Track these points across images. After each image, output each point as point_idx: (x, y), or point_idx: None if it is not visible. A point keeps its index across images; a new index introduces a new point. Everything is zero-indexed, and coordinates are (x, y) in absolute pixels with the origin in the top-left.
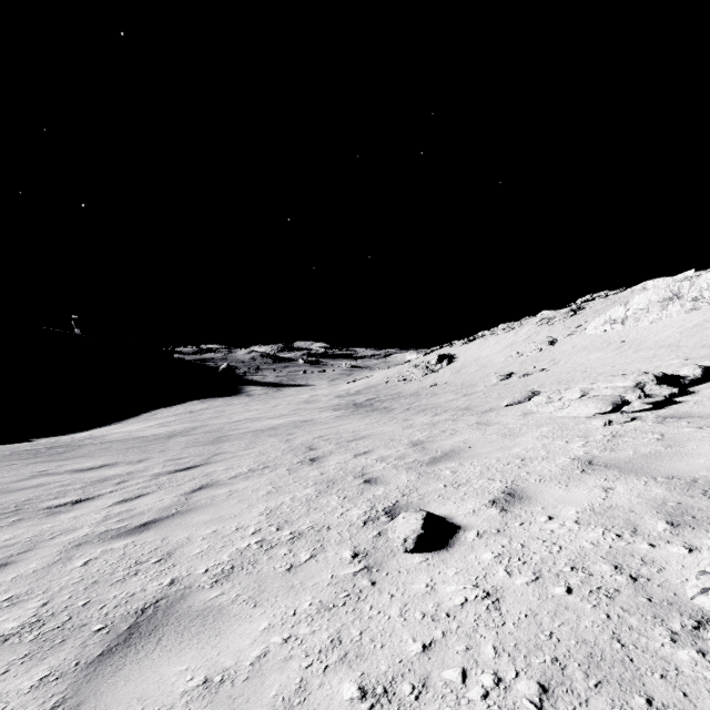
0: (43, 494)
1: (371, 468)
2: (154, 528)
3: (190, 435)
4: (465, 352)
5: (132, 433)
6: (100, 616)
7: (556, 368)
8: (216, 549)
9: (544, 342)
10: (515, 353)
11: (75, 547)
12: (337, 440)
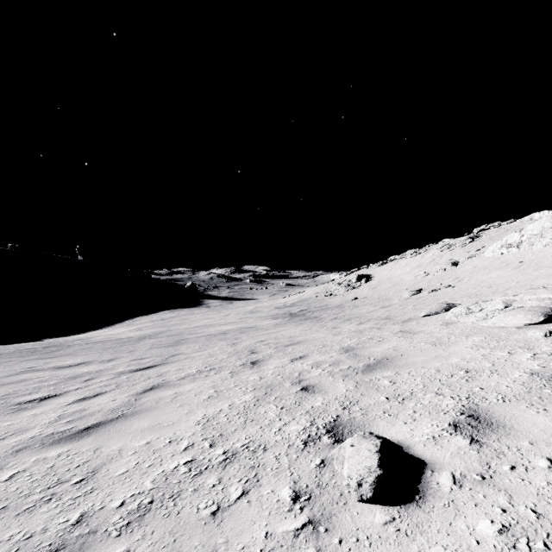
0: (22, 389)
1: (307, 374)
2: (94, 434)
3: (156, 338)
4: (379, 272)
5: (112, 335)
6: None
7: (461, 285)
8: (142, 470)
9: (447, 263)
10: (422, 273)
11: (15, 453)
12: (276, 345)
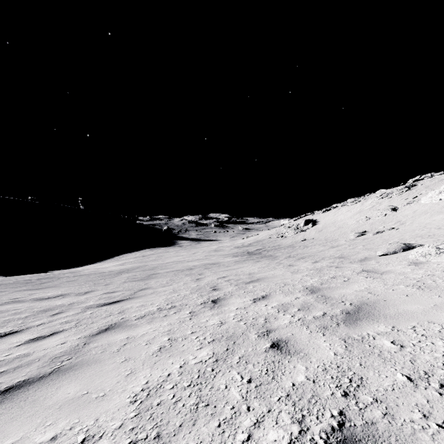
0: None
1: (275, 321)
2: (6, 403)
3: (132, 272)
4: (324, 217)
5: (98, 269)
6: None
7: (404, 227)
8: None
9: (387, 209)
10: (364, 217)
11: None
12: (237, 282)
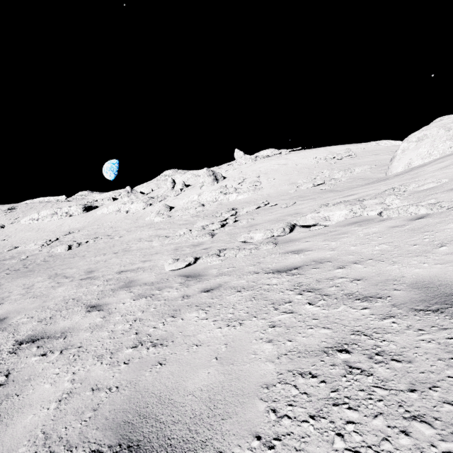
0: None
1: None
2: None
3: None
4: None
5: None
6: None
7: (12, 239)
8: None
9: None
10: None
11: None
12: None
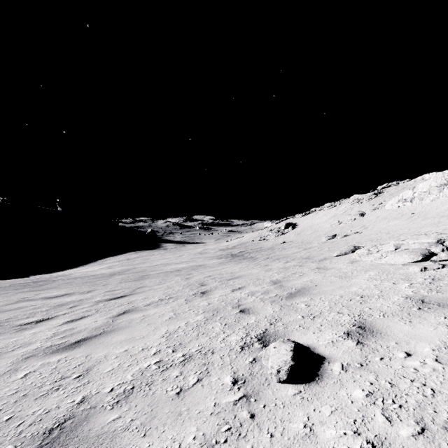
0: (20, 314)
1: (244, 300)
2: (84, 345)
3: (124, 274)
4: (303, 221)
5: (88, 272)
6: (14, 434)
7: (366, 231)
8: (124, 368)
9: (356, 214)
10: (337, 221)
11: (24, 359)
12: (220, 279)
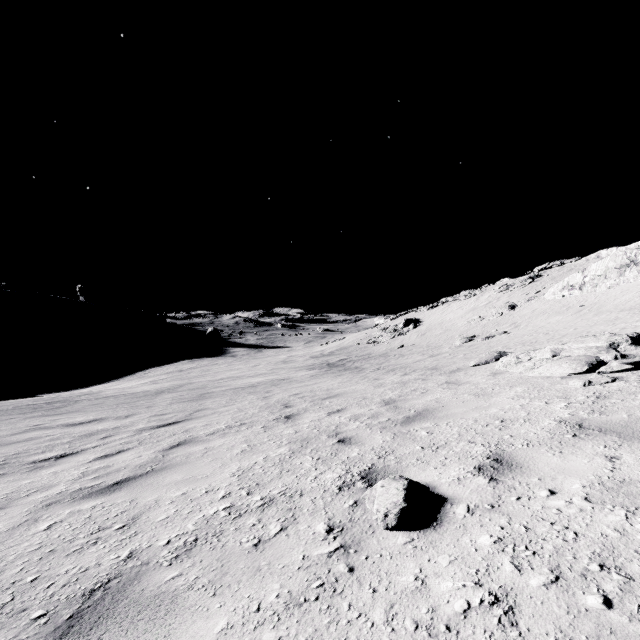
0: (32, 448)
1: (344, 427)
2: (126, 488)
3: (176, 392)
4: (429, 316)
5: (125, 389)
6: (44, 598)
7: (517, 331)
8: (183, 515)
9: (504, 307)
10: (477, 317)
11: (45, 507)
12: (312, 398)
